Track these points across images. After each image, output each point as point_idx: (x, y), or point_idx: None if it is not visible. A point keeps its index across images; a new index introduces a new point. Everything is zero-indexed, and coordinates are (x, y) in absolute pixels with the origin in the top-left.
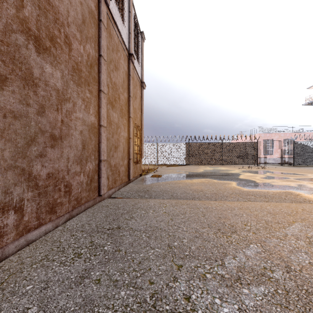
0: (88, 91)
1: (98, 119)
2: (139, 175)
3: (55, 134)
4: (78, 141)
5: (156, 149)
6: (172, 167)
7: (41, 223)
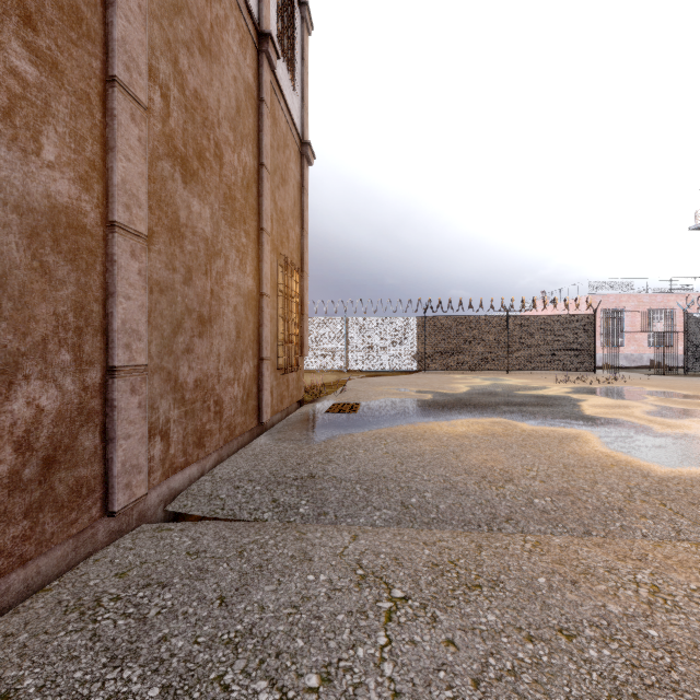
0: (24, 50)
1: (100, 199)
2: (294, 405)
3: None
4: None
5: (344, 332)
6: (385, 377)
7: None
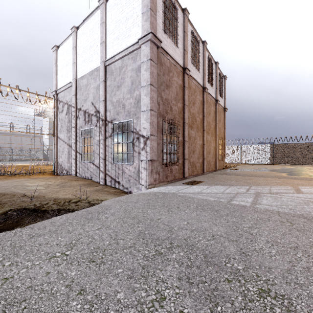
0: (200, 132)
1: (203, 142)
2: (222, 169)
3: (193, 150)
4: (198, 151)
5: (240, 150)
6: (254, 165)
7: (191, 175)
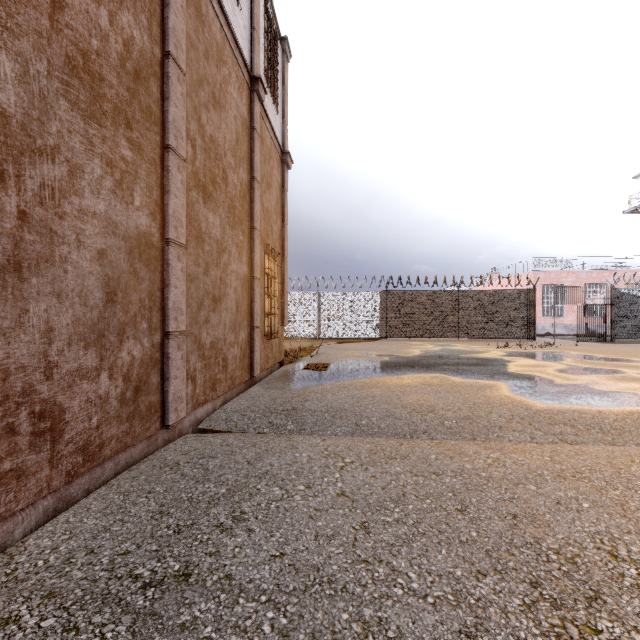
0: (126, 143)
1: (160, 224)
2: (277, 365)
3: None
4: (92, 279)
5: (317, 305)
6: (352, 343)
7: None
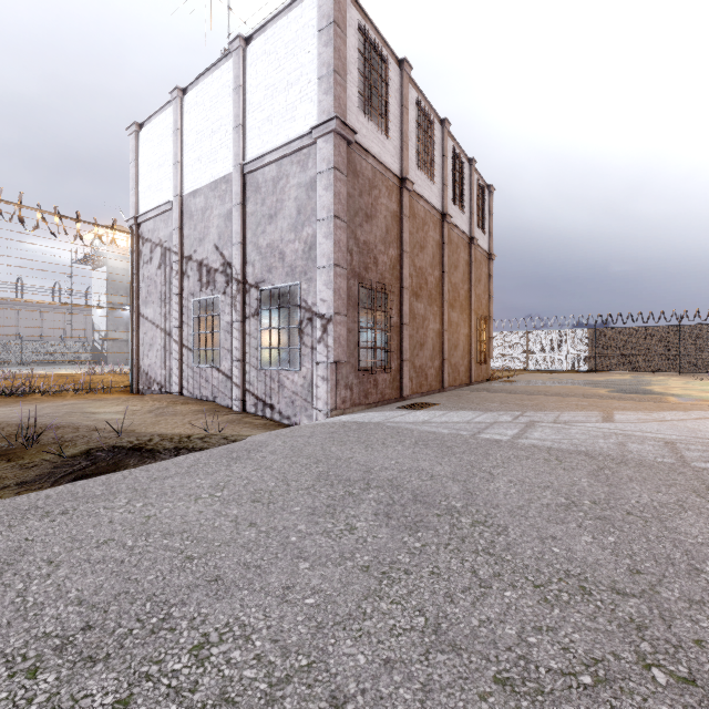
0: (435, 306)
1: (441, 325)
2: (485, 381)
3: (422, 342)
4: (431, 345)
5: (525, 342)
6: (554, 373)
7: (417, 392)
